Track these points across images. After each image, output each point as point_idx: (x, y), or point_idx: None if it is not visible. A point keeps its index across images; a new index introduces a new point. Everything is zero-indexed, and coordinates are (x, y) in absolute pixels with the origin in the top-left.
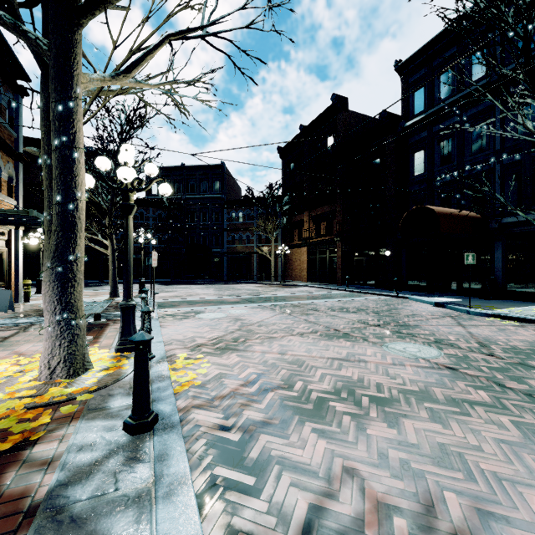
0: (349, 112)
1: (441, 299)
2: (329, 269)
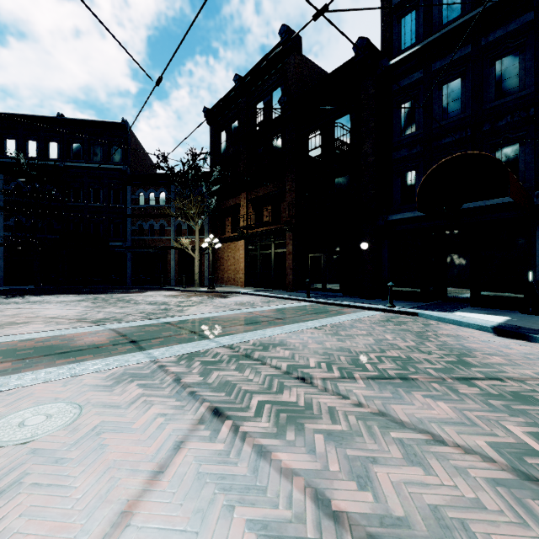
0: (302, 57)
1: (480, 317)
2: (275, 270)
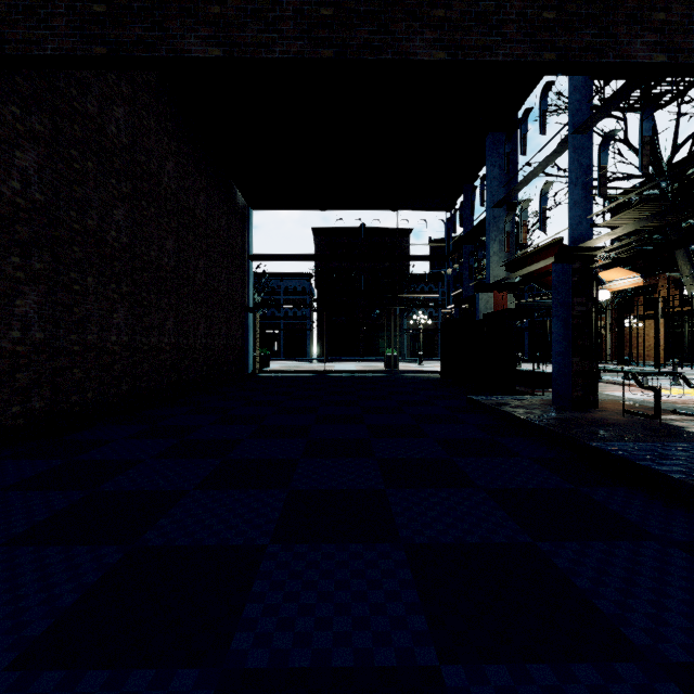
0: None
1: None
2: None
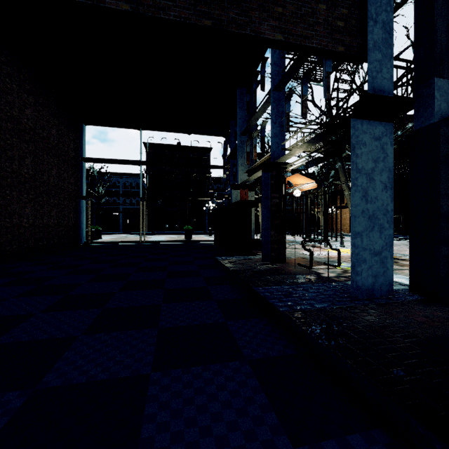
0: None
1: None
2: None
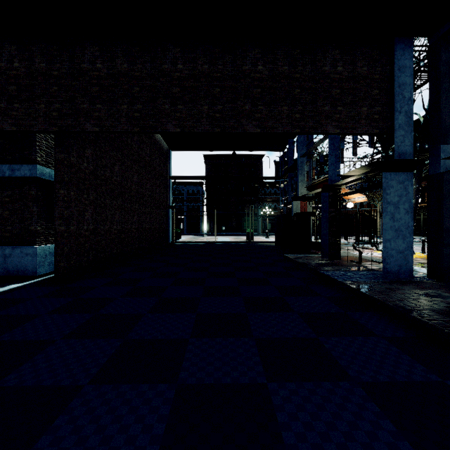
0: None
1: None
2: None
